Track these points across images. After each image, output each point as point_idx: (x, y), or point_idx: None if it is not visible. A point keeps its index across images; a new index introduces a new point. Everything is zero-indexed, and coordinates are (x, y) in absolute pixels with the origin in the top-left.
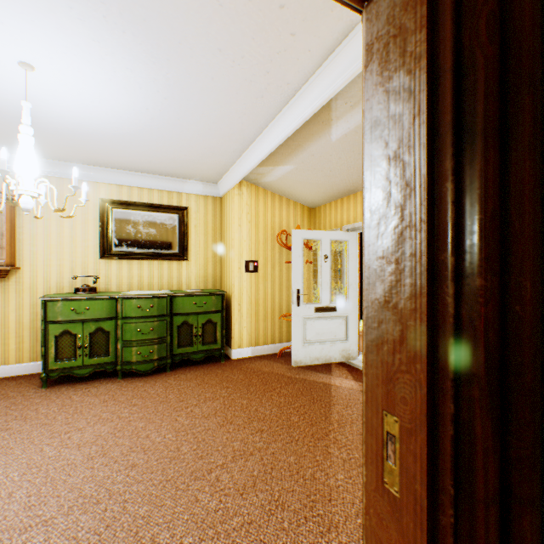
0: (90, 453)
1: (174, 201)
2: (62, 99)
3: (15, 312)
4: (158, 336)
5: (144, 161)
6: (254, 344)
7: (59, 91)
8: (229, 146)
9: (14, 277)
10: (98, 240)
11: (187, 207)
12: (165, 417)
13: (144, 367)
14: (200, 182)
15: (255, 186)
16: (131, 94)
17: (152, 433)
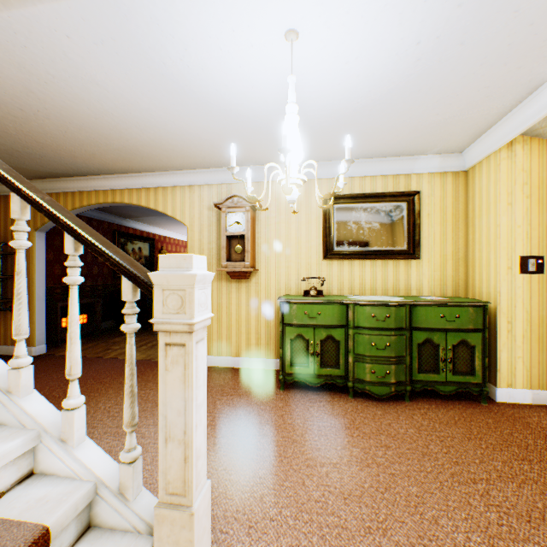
0: (362, 518)
1: (400, 187)
2: (313, 73)
3: (254, 310)
4: (394, 354)
5: (373, 141)
6: (535, 386)
7: (314, 61)
8: (528, 71)
9: (254, 278)
10: (319, 240)
11: (417, 191)
12: (445, 489)
13: (378, 390)
14: (435, 155)
15: (537, 140)
16: (403, 23)
17: (440, 518)
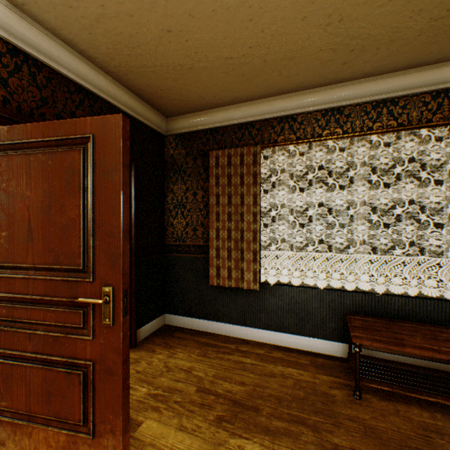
0: None
1: None
2: None
3: None
4: None
5: None
6: None
7: None
8: None
9: None
10: None
11: None
12: None
13: None
14: None
15: None
16: None
17: None
